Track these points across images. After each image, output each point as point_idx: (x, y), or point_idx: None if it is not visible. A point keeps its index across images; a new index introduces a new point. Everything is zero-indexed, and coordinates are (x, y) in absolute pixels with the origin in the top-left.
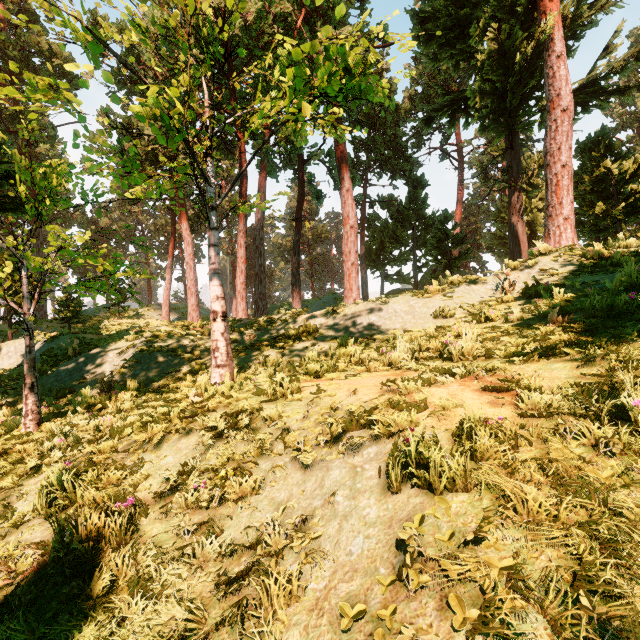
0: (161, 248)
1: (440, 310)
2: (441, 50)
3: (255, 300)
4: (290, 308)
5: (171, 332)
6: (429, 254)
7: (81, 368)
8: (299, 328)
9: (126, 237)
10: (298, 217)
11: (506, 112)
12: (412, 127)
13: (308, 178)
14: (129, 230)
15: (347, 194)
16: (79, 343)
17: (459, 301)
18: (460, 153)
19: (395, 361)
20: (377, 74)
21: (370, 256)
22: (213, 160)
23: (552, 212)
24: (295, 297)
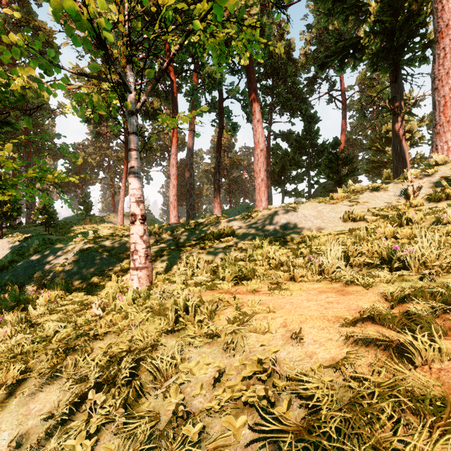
0: (121, 174)
1: (349, 214)
2: (334, 6)
3: (187, 210)
4: (211, 214)
5: (110, 234)
6: (322, 172)
7: (34, 265)
8: (218, 231)
9: (97, 166)
10: (219, 144)
11: (393, 50)
12: (306, 78)
13: (226, 113)
14: (99, 161)
15: (258, 124)
16: (44, 243)
17: (365, 206)
18: (343, 96)
19: (327, 270)
20: (280, 36)
21: (274, 176)
22: (133, 68)
23: (440, 130)
24: (216, 207)
